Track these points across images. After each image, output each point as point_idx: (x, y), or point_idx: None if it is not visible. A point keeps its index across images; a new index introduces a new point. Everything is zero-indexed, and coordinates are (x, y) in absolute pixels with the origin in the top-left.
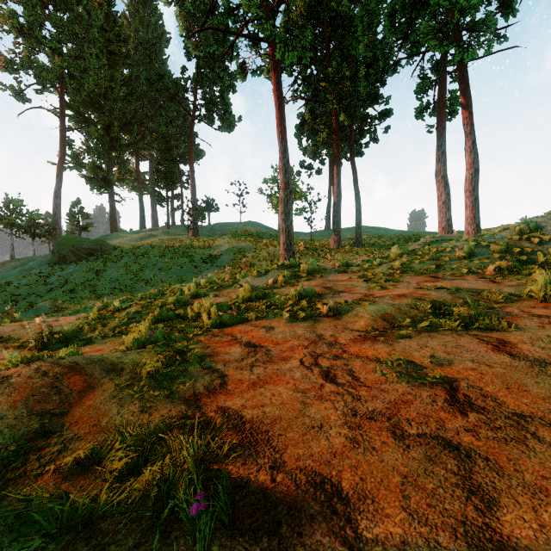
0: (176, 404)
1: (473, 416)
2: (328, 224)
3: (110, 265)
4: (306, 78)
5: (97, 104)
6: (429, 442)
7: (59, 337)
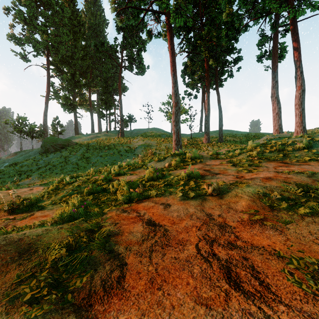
0: (64, 312)
1: None
2: (201, 128)
3: (73, 154)
4: (188, 39)
5: (67, 62)
6: None
7: (27, 202)
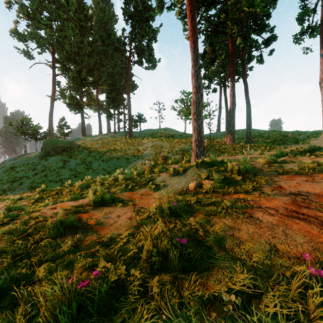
0: None
1: None
2: (219, 128)
3: (74, 157)
4: (208, 19)
5: (74, 59)
6: None
7: None
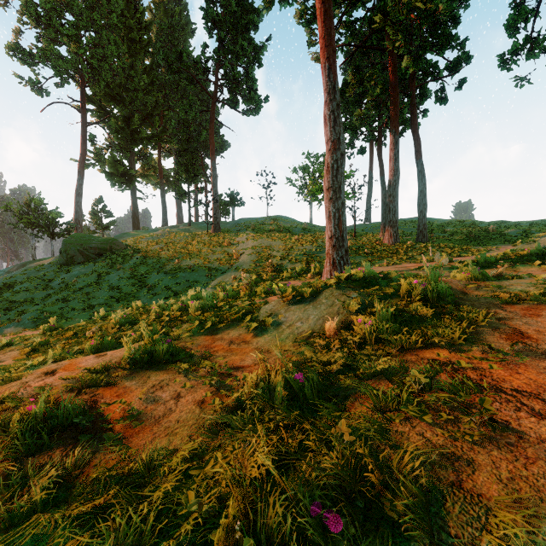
0: None
1: None
2: (368, 216)
3: (116, 267)
4: (351, 25)
5: (118, 96)
6: None
7: None
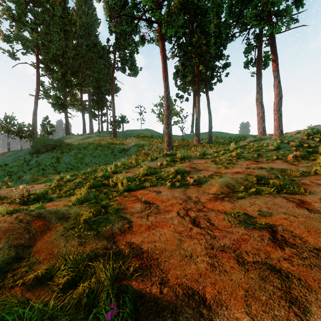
0: (100, 240)
1: (288, 249)
2: (192, 130)
3: (65, 154)
4: (180, 45)
5: (58, 61)
6: (261, 267)
7: (34, 196)
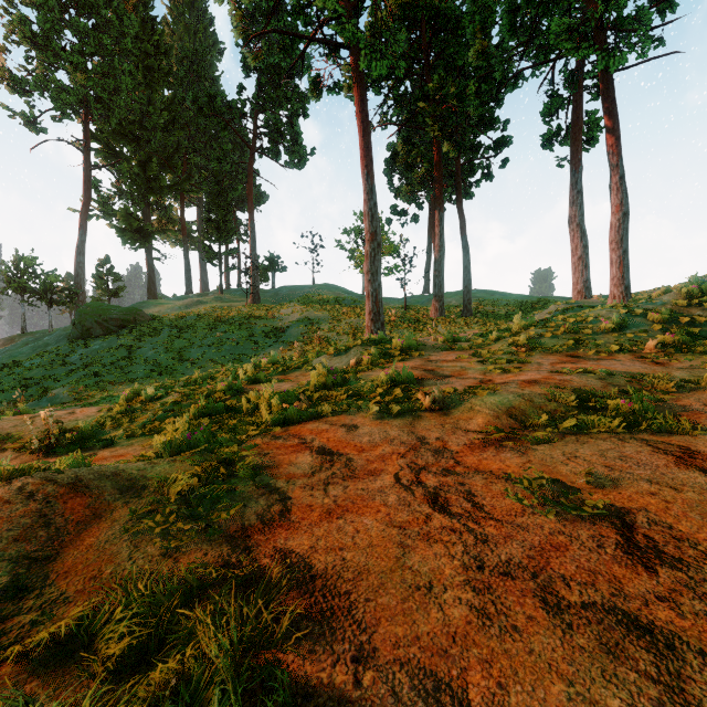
0: (214, 543)
1: (665, 573)
2: (427, 287)
3: (146, 340)
4: (399, 98)
5: (131, 135)
6: (602, 619)
7: (73, 435)
